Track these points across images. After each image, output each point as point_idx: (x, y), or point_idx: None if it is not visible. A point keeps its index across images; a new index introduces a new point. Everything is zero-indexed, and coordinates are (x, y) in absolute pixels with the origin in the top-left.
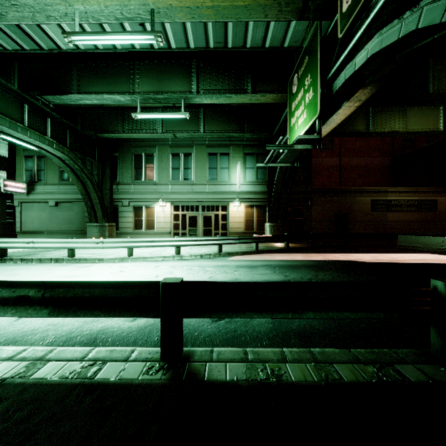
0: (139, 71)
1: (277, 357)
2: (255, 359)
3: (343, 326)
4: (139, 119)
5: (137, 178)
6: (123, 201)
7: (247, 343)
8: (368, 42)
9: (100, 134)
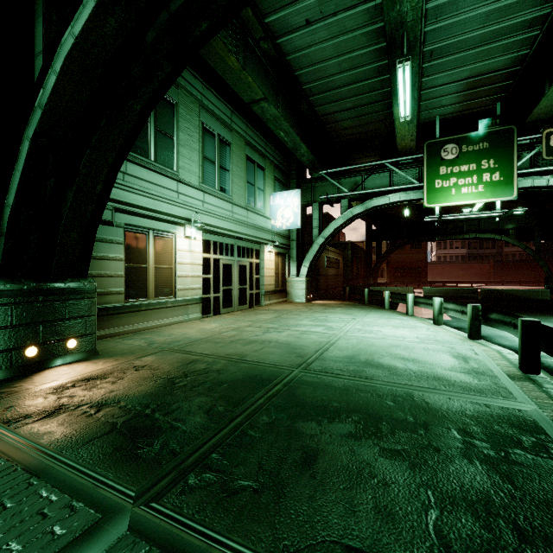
0: None
1: None
2: None
3: None
4: None
5: (135, 144)
6: None
7: None
8: None
9: None
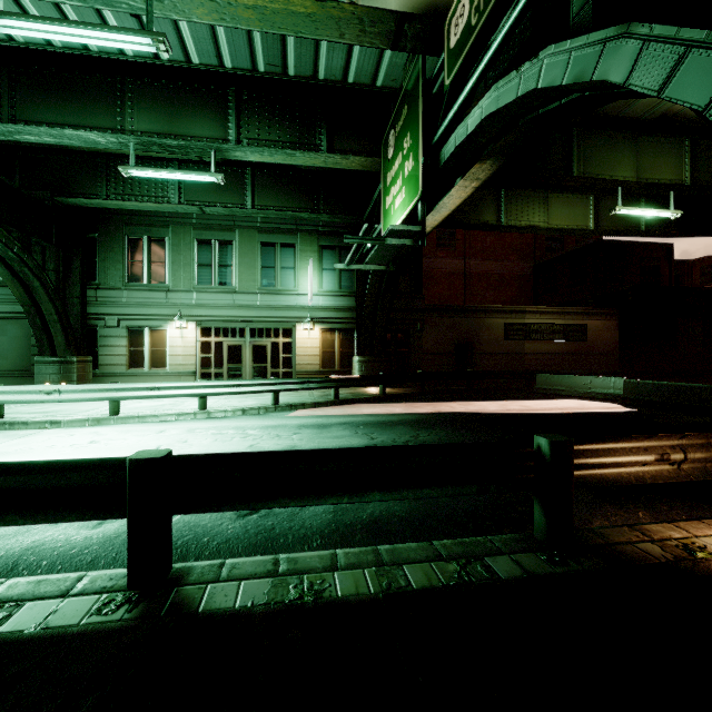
0: (134, 95)
1: (323, 564)
2: (289, 571)
3: (435, 509)
4: (137, 177)
5: (134, 278)
6: (107, 319)
7: (287, 547)
8: (483, 97)
9: (61, 197)
